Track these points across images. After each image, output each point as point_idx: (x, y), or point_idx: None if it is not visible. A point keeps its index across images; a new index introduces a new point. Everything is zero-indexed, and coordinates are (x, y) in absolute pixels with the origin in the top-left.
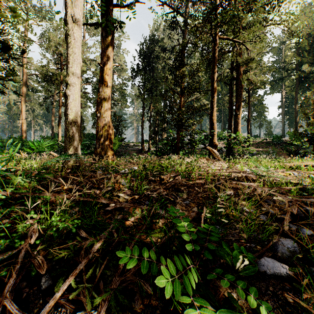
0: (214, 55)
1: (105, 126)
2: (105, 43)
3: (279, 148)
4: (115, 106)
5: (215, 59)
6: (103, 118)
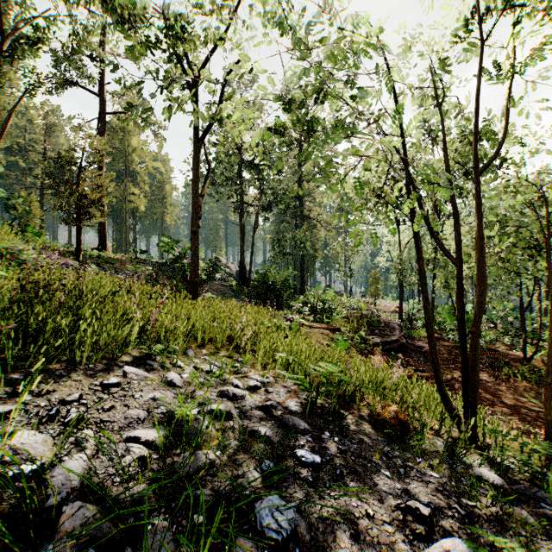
0: None
1: None
2: None
3: None
4: None
5: None
6: None
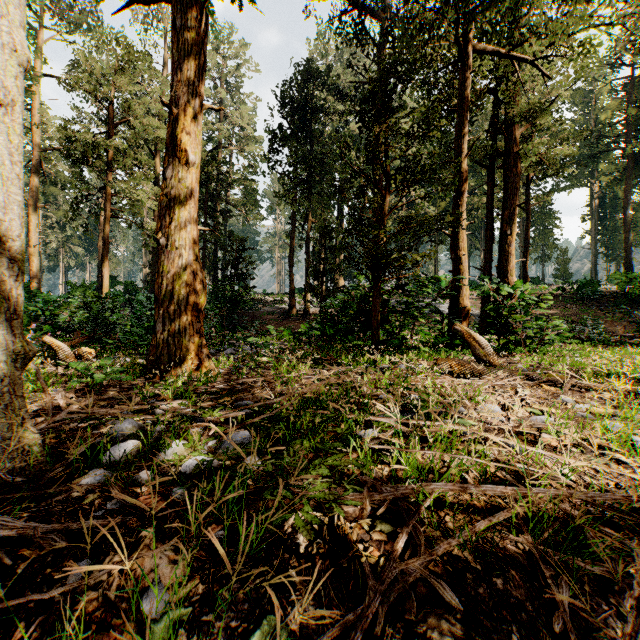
0: (462, 92)
1: (180, 272)
2: (182, 48)
3: (594, 309)
4: (231, 216)
5: (464, 102)
6: (176, 251)
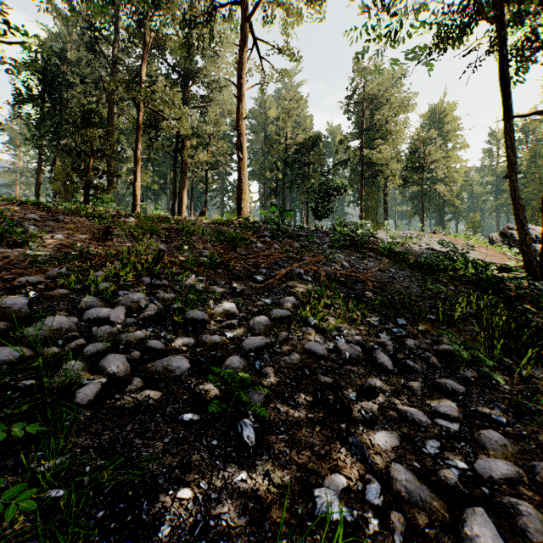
0: (137, 121)
1: None
2: None
3: None
4: None
5: (138, 126)
6: None
